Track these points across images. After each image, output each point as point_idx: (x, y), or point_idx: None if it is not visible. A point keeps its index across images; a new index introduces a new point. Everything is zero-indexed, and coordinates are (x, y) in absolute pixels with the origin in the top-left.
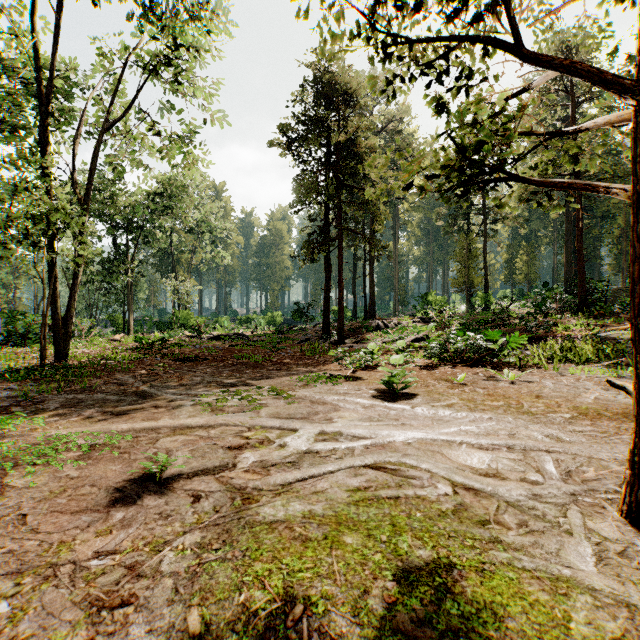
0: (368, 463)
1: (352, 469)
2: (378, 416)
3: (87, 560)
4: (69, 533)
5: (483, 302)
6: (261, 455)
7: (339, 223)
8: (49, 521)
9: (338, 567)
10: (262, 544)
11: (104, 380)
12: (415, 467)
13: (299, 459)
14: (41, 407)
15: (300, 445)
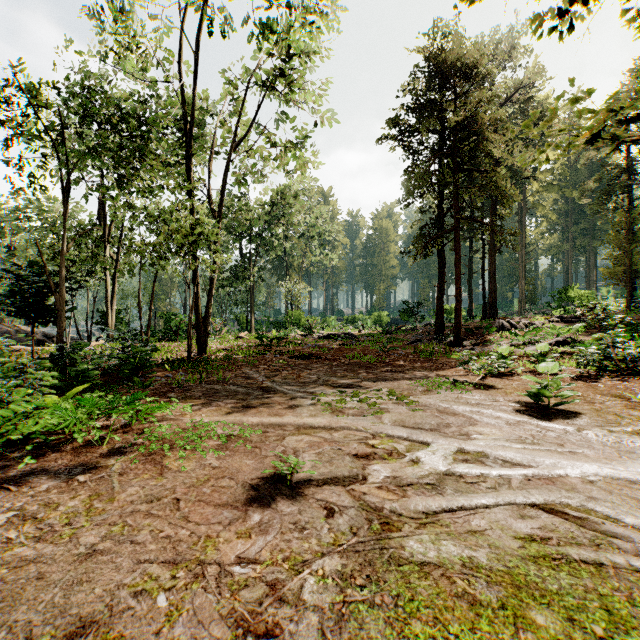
0: (536, 502)
1: (514, 507)
2: (531, 437)
3: (230, 564)
4: (213, 528)
5: None
6: (392, 470)
7: (456, 213)
8: (197, 510)
9: None
10: (416, 593)
11: (234, 373)
12: (613, 520)
13: (439, 482)
14: (188, 394)
15: (437, 464)
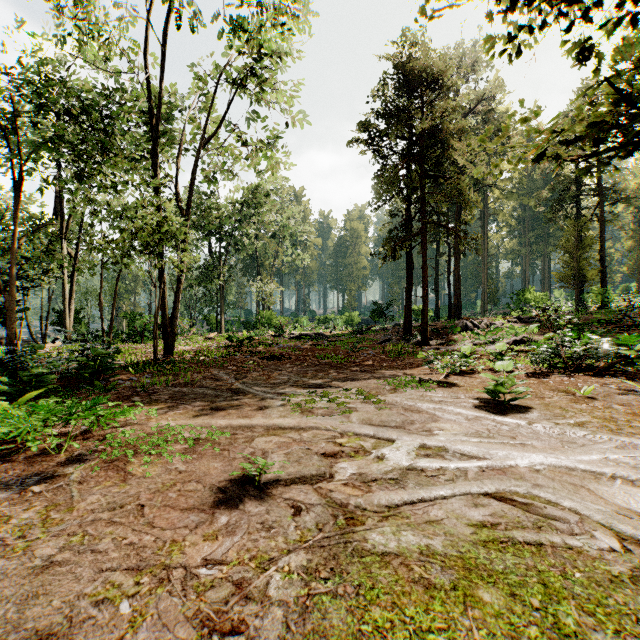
0: (488, 491)
1: (469, 496)
2: (487, 431)
3: (196, 567)
4: (179, 532)
5: (599, 299)
6: (359, 467)
7: (423, 217)
8: (162, 516)
9: (480, 635)
10: (376, 582)
11: (203, 375)
12: (554, 504)
13: (402, 476)
14: (154, 398)
15: (400, 459)
